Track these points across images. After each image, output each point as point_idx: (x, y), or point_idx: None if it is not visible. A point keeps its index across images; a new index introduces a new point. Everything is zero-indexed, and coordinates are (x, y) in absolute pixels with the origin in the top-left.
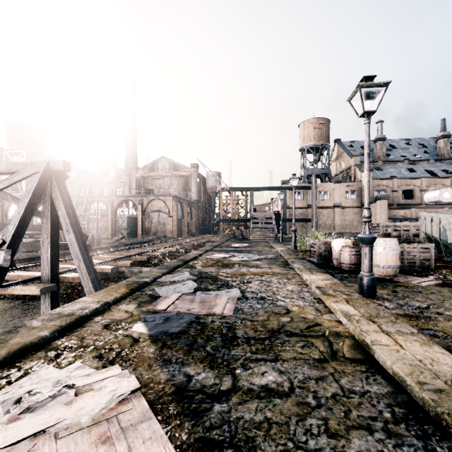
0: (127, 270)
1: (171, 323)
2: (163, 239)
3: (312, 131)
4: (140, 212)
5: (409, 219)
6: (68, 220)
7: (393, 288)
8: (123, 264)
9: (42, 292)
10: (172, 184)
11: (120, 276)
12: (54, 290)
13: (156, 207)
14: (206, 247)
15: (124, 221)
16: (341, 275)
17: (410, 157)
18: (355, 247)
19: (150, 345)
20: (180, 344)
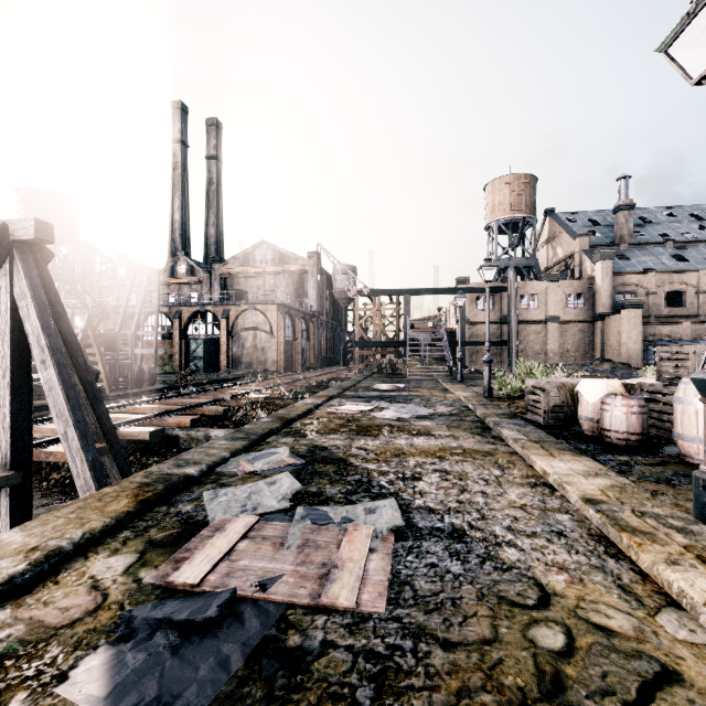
0: (183, 433)
1: (196, 655)
2: (261, 375)
3: (507, 197)
4: (225, 330)
5: (681, 341)
6: (44, 341)
7: None
8: (176, 422)
9: None
10: (278, 286)
11: (171, 445)
12: (15, 484)
13: (250, 323)
14: (330, 390)
15: (200, 345)
16: (613, 459)
17: (676, 237)
18: (638, 397)
19: None
20: None
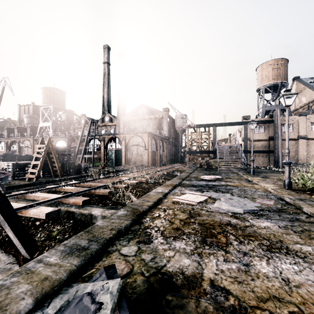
0: (76, 211)
1: None
2: (140, 168)
3: (270, 72)
4: (124, 146)
5: None
6: None
7: None
8: (74, 202)
9: None
10: (149, 125)
11: (70, 217)
12: None
13: (135, 142)
14: (174, 180)
15: (112, 153)
16: None
17: None
18: None
19: None
20: None
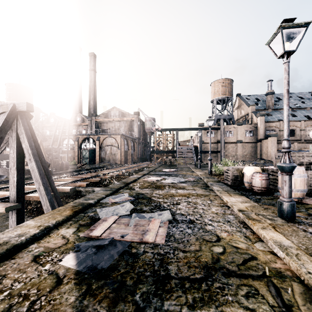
0: (83, 189)
1: (102, 254)
2: (114, 165)
3: (220, 88)
4: (98, 146)
5: (293, 151)
6: (30, 151)
7: (306, 211)
8: (80, 185)
9: (7, 210)
10: (121, 126)
11: (78, 194)
12: (19, 208)
13: (109, 143)
14: (144, 172)
15: (87, 152)
16: (254, 197)
17: (292, 106)
18: (265, 173)
19: (73, 289)
20: (106, 288)
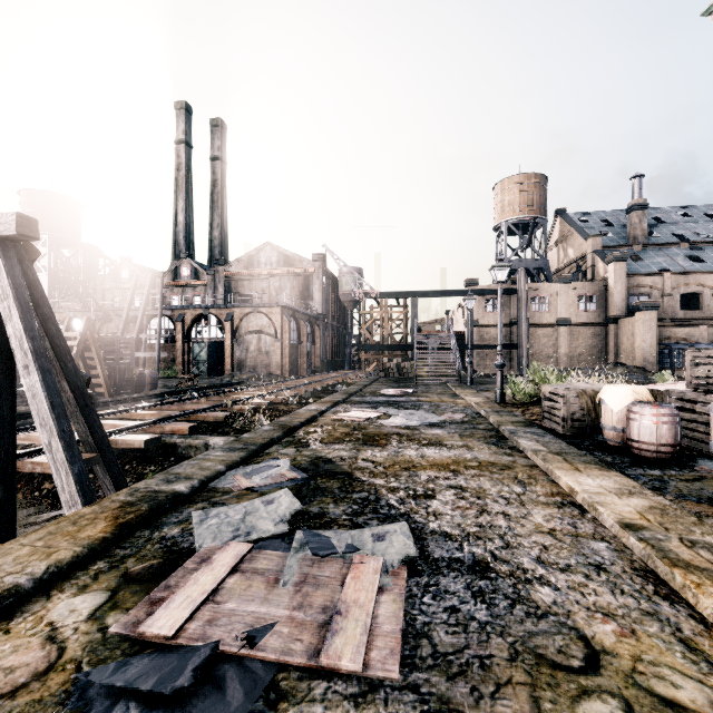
0: (181, 441)
1: None
2: (265, 379)
3: (517, 197)
4: (229, 333)
5: (697, 344)
6: (26, 344)
7: None
8: (174, 430)
9: None
10: (283, 288)
11: (168, 453)
12: None
13: (255, 326)
14: (335, 396)
15: (203, 348)
16: (644, 473)
17: (692, 237)
18: (669, 405)
19: None
20: None
